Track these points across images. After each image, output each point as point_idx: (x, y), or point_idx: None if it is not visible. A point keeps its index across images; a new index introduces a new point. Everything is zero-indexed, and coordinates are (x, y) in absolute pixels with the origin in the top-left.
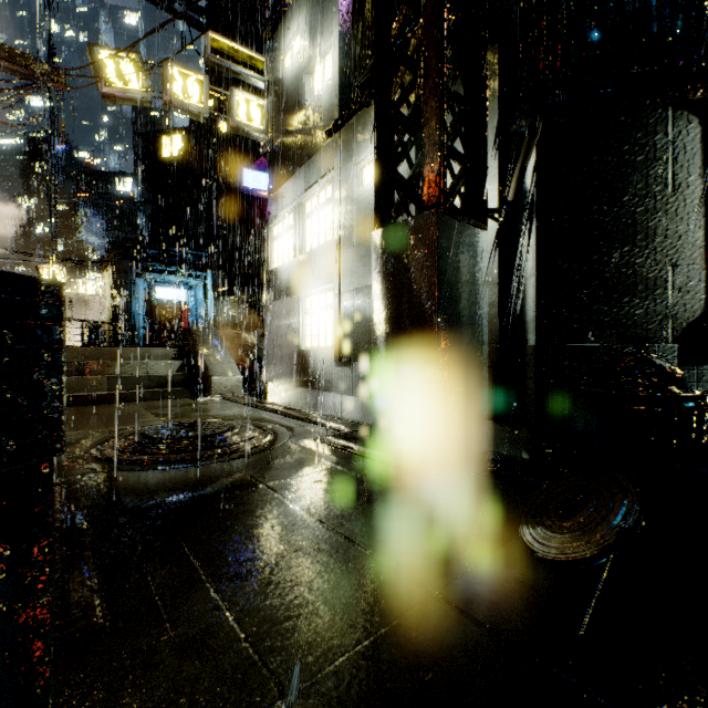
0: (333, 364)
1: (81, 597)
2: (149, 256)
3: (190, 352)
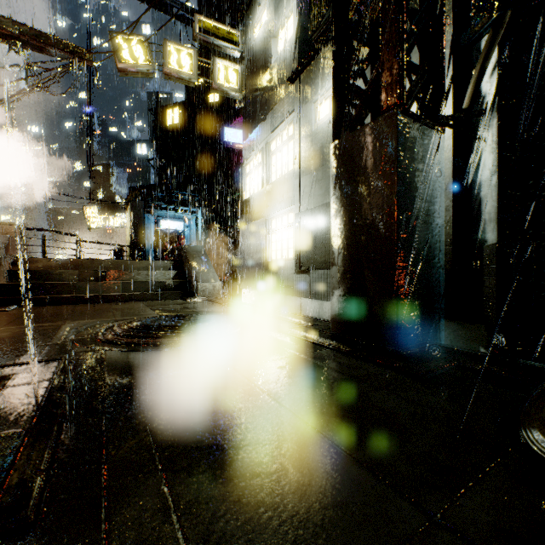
0: (294, 272)
1: (19, 480)
2: (157, 197)
3: (183, 264)
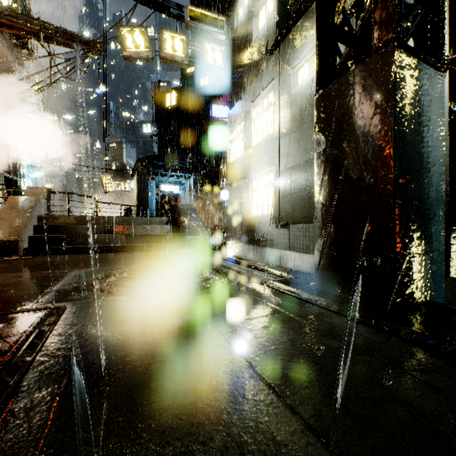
0: (273, 226)
1: None
2: (158, 165)
3: (176, 220)
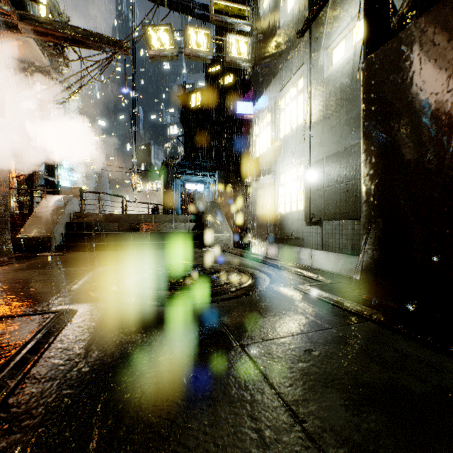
0: (304, 224)
1: None
2: (183, 165)
3: (200, 218)
